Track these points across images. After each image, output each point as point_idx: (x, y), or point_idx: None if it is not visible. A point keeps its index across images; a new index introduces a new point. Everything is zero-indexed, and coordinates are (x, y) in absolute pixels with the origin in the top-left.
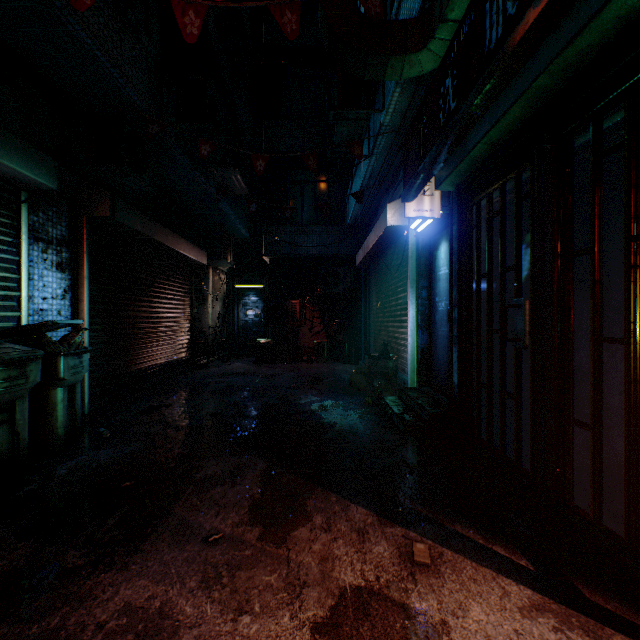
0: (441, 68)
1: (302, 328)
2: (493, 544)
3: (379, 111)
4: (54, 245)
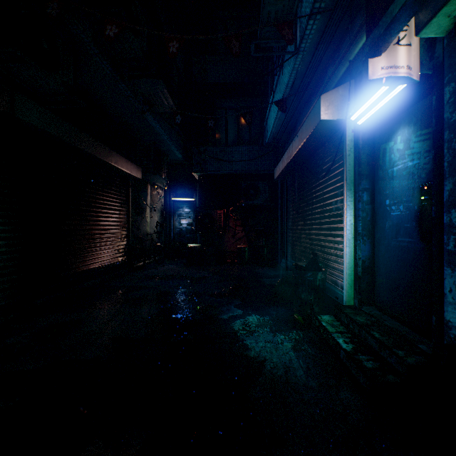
0: None
1: (226, 235)
2: None
3: None
4: None
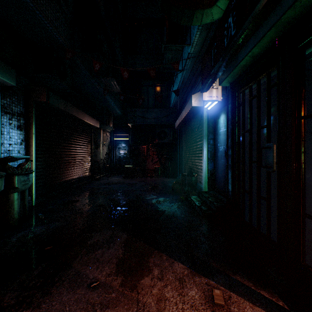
0: (225, 13)
1: (148, 160)
2: (260, 289)
3: (188, 45)
4: (16, 116)
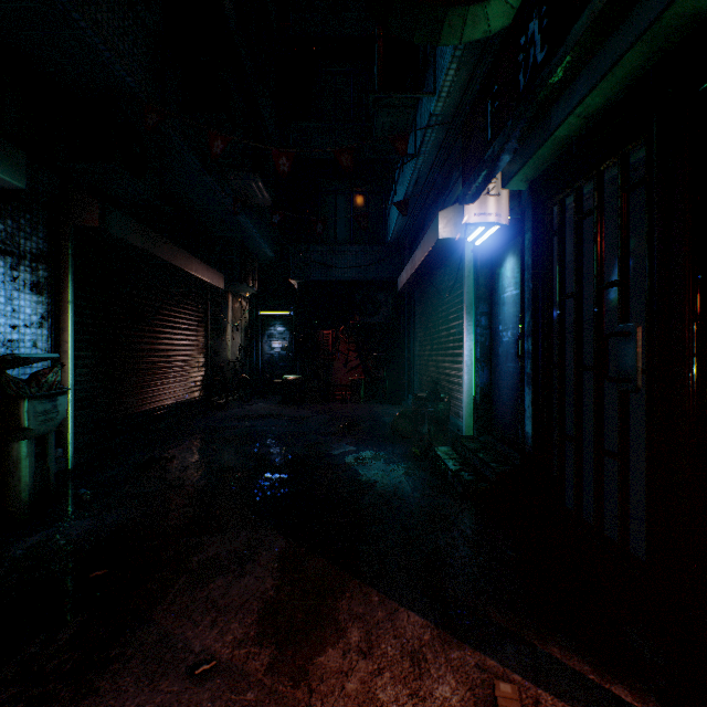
0: (521, 12)
1: (335, 363)
2: (611, 682)
3: (429, 95)
4: (27, 261)
